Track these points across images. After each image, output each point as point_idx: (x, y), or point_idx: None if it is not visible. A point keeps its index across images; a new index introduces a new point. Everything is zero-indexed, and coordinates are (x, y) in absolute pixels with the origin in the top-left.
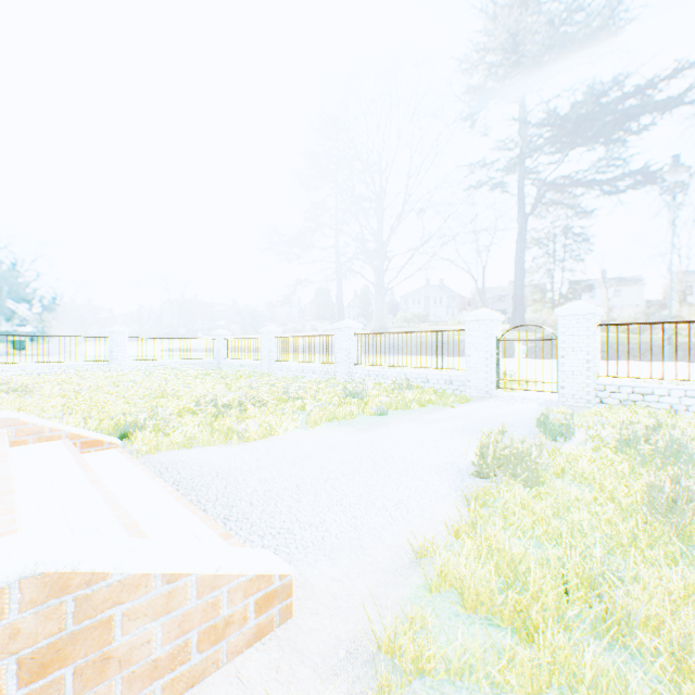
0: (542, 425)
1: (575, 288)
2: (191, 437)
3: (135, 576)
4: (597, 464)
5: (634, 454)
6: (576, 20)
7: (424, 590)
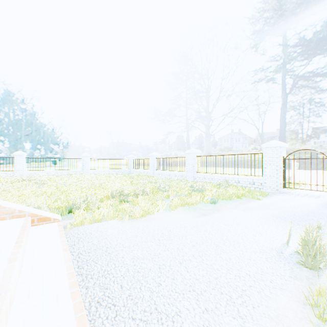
0: None
1: (319, 130)
2: (104, 214)
3: None
4: None
5: None
6: None
7: None
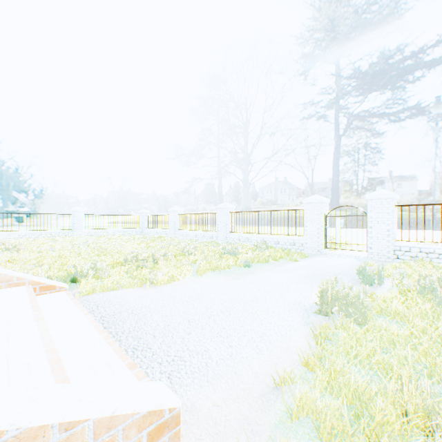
0: (361, 275)
1: (372, 182)
2: (118, 282)
3: (31, 429)
4: (404, 304)
5: (432, 298)
6: (373, 8)
7: (286, 415)
